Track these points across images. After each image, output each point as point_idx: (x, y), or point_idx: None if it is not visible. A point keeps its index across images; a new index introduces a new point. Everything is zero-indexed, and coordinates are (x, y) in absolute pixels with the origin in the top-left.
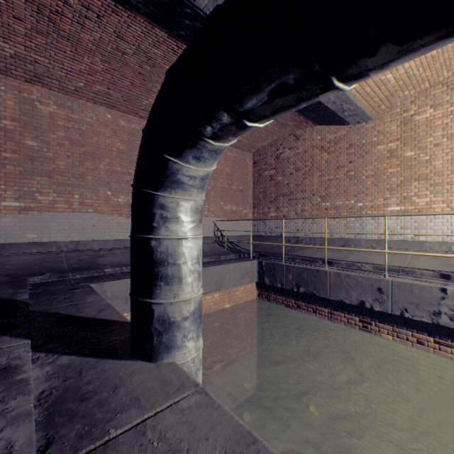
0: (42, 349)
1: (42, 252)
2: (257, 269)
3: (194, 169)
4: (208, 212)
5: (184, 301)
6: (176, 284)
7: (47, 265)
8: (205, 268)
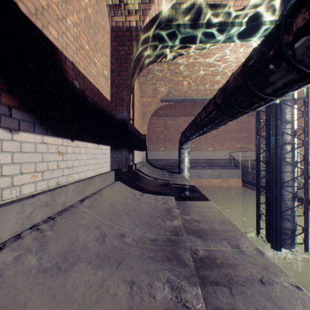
0: (168, 172)
1: (168, 161)
2: (241, 173)
3: (184, 147)
4: (225, 148)
5: (184, 166)
6: (183, 163)
7: (169, 165)
8: (213, 169)
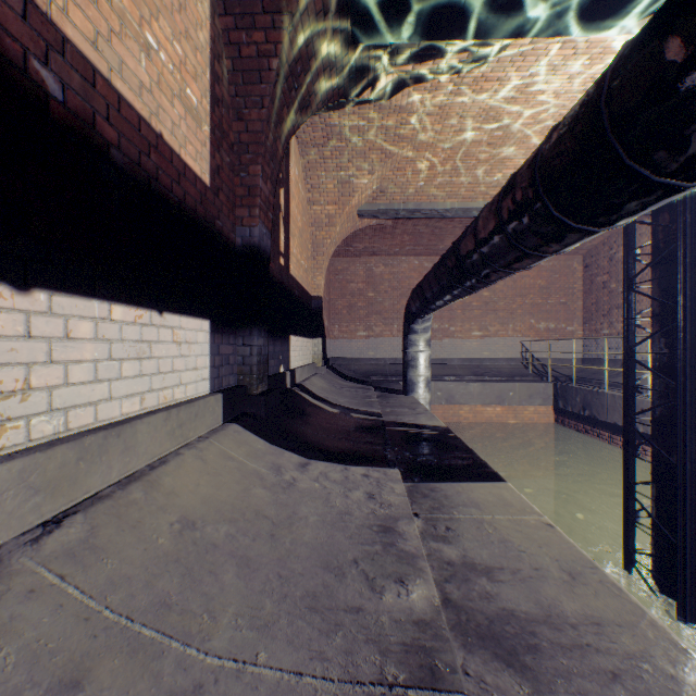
0: (376, 391)
1: (376, 364)
2: (553, 392)
3: (418, 327)
4: (512, 332)
5: (417, 375)
6: (414, 369)
7: (379, 372)
8: (484, 383)
